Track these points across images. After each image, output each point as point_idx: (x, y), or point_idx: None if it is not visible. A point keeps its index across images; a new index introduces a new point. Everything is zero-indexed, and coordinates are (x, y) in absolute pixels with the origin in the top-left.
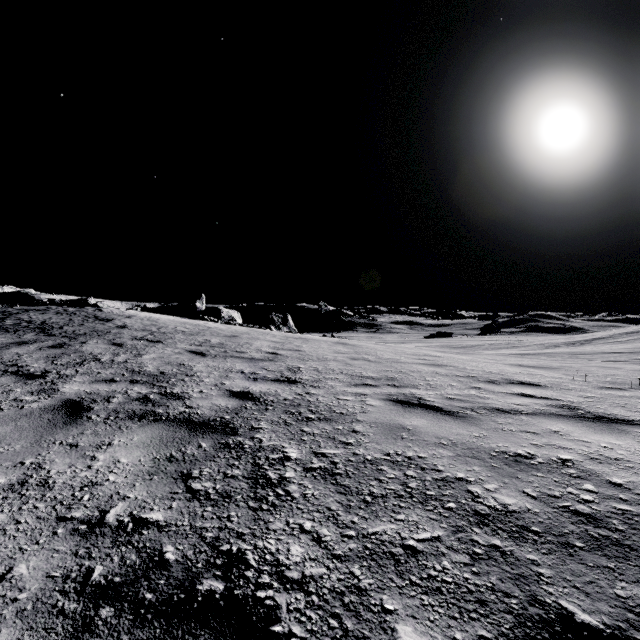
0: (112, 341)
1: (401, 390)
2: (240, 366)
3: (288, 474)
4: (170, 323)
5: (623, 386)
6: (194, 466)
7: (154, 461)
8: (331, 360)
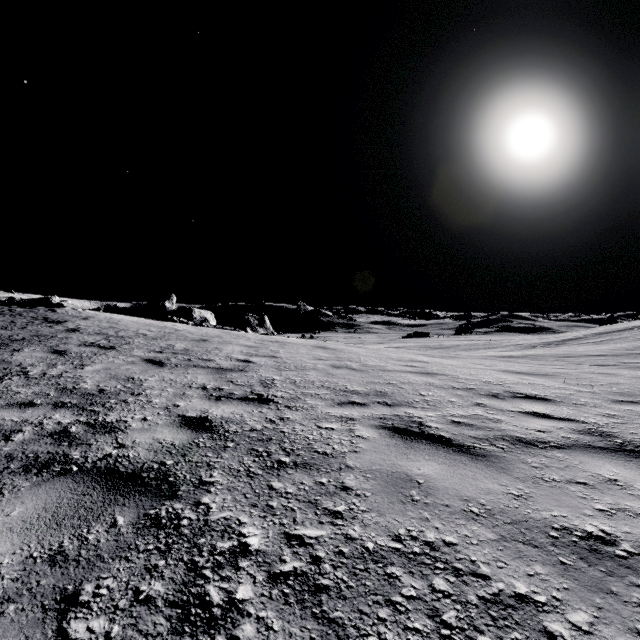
0: (54, 348)
1: (395, 410)
2: (203, 379)
3: (241, 591)
4: (132, 325)
5: (635, 398)
6: (90, 573)
7: (25, 564)
8: (310, 369)
